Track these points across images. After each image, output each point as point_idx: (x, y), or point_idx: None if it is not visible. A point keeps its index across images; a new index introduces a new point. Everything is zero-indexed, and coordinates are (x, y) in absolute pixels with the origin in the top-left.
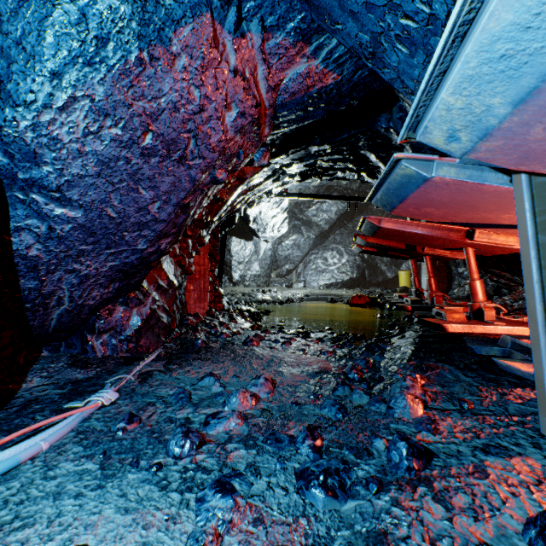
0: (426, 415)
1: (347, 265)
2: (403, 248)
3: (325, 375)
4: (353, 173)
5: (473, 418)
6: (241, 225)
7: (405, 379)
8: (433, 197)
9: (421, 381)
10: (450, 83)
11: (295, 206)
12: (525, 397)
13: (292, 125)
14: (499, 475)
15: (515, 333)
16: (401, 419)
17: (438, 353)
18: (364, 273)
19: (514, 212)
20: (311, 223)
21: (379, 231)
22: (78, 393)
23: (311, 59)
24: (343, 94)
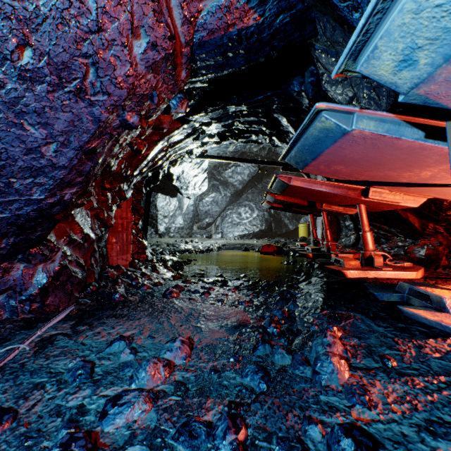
0: (353, 378)
1: (257, 219)
2: (306, 205)
3: (244, 330)
4: (266, 136)
5: (401, 380)
6: (166, 183)
7: (326, 334)
8: (346, 153)
9: (339, 334)
10: None
11: (214, 169)
12: (441, 350)
13: (210, 73)
14: None
15: (400, 277)
16: (330, 387)
17: (347, 301)
18: (271, 226)
19: (416, 170)
20: (228, 184)
21: (288, 189)
22: None
23: None
24: (263, 41)
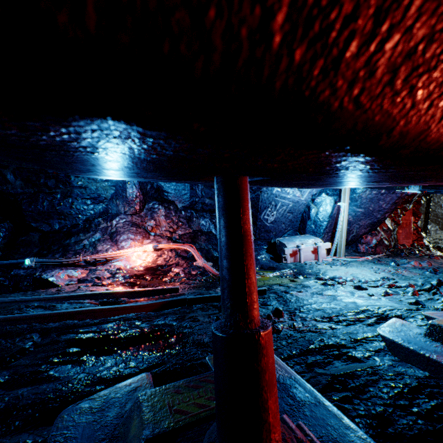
0: None
1: None
2: None
3: None
4: None
5: None
6: None
7: None
8: None
9: None
10: None
11: None
12: None
13: None
14: None
15: None
16: None
17: None
18: None
19: None
20: None
21: None
22: (360, 257)
23: None
24: None
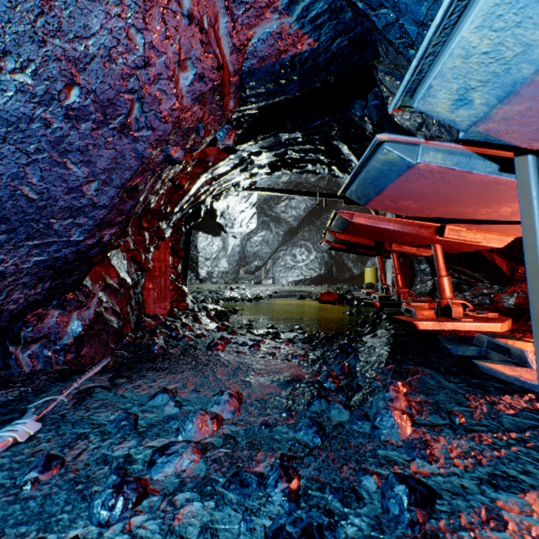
0: (415, 434)
1: (315, 262)
2: (372, 245)
3: (298, 385)
4: (324, 166)
5: (468, 436)
6: (209, 220)
7: (388, 389)
8: (414, 188)
9: (403, 389)
10: (479, 8)
11: (264, 202)
12: (516, 407)
13: (261, 101)
14: (519, 523)
15: (482, 329)
16: (389, 442)
17: (416, 355)
18: (332, 270)
19: (493, 206)
20: (280, 220)
21: (350, 227)
22: None
23: (284, 15)
24: (319, 66)
